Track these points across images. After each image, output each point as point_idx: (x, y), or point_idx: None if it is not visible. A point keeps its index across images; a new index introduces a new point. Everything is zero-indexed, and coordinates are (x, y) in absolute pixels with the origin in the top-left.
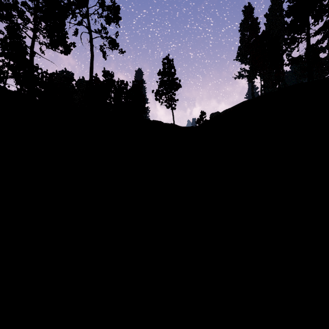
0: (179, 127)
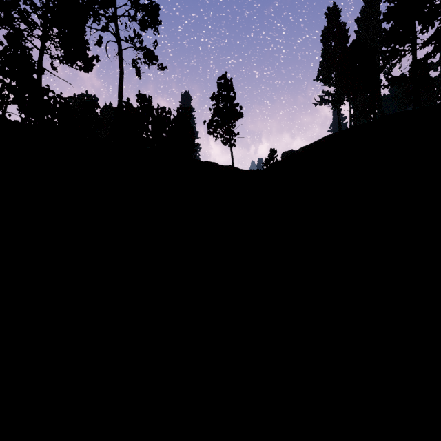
0: (240, 171)
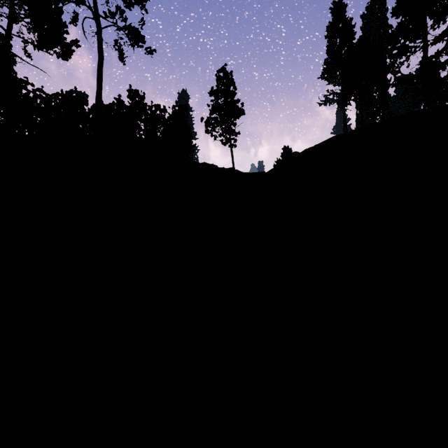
0: (242, 174)
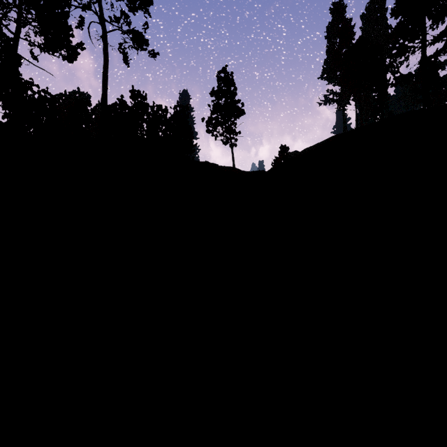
0: (242, 173)
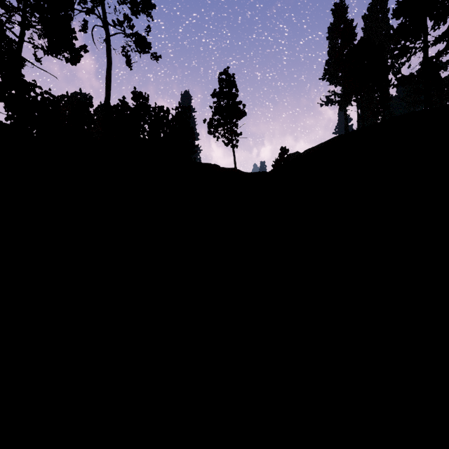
0: (243, 174)
